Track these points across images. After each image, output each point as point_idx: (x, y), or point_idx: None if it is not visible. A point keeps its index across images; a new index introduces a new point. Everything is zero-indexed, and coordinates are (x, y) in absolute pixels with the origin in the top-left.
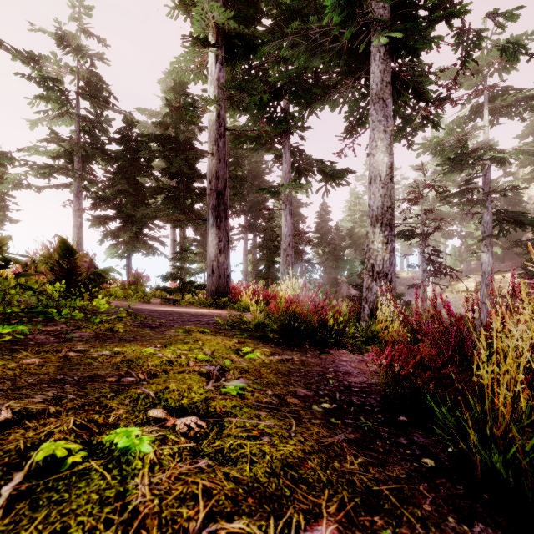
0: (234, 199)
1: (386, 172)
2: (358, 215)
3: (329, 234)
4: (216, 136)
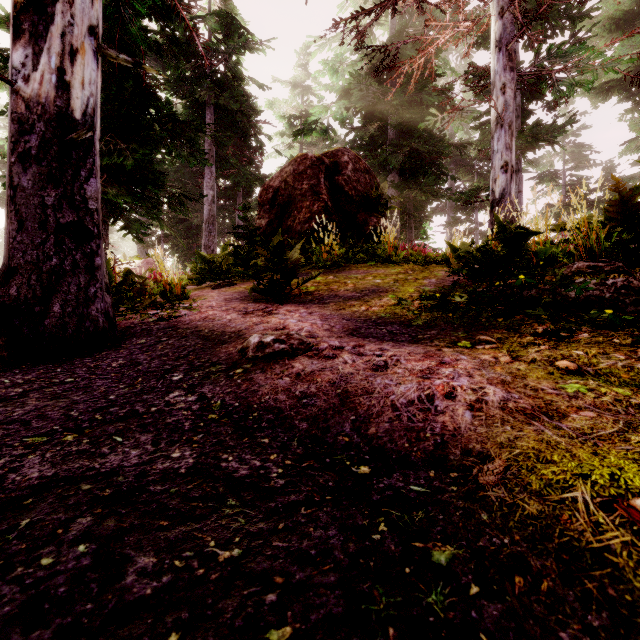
0: None
1: None
2: None
3: None
4: None
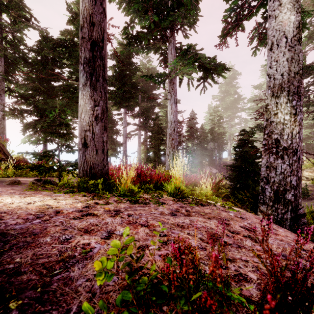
0: (129, 100)
1: (293, 32)
2: (217, 119)
3: (196, 133)
4: None
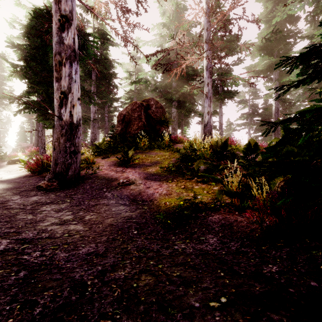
0: None
1: None
2: None
3: None
4: (274, 113)
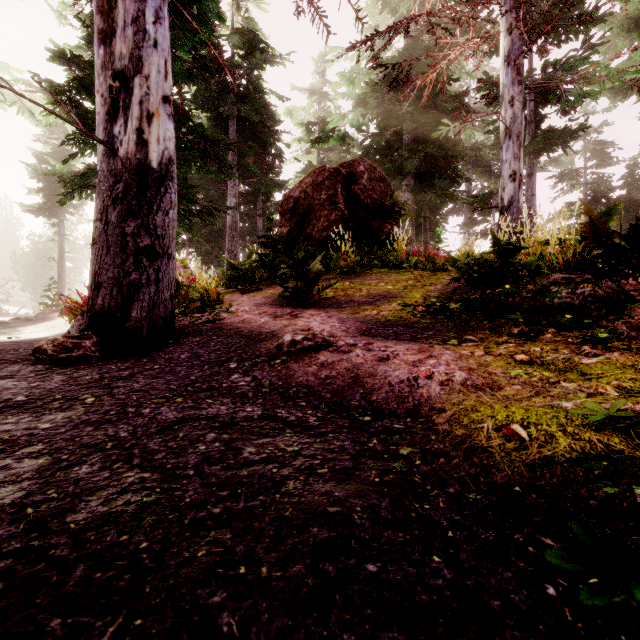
0: None
1: None
2: None
3: None
4: None
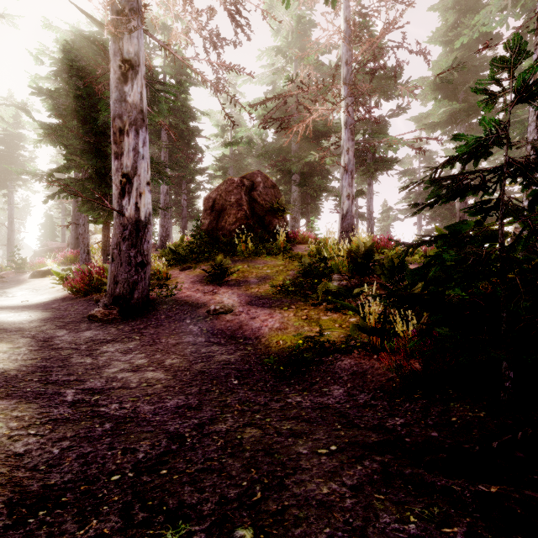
0: None
1: None
2: None
3: None
4: None
